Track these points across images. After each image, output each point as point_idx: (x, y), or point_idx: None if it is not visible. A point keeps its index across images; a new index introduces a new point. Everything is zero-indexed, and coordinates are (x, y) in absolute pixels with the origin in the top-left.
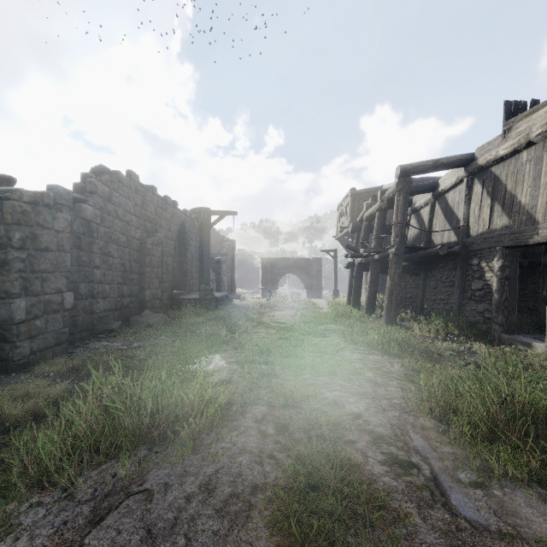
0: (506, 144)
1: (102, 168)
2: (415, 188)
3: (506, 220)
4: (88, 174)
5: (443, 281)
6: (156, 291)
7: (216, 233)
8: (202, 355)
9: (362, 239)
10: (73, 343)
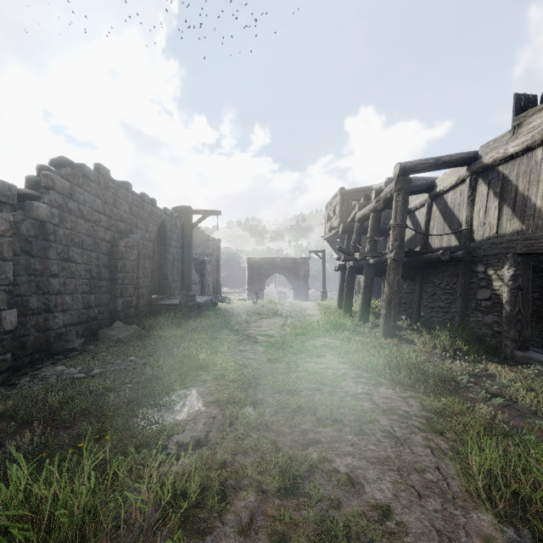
0: (516, 140)
1: (64, 160)
2: (412, 188)
3: (518, 225)
4: (45, 167)
5: (442, 288)
6: (131, 299)
7: (201, 232)
8: (173, 392)
9: (354, 241)
10: (21, 368)
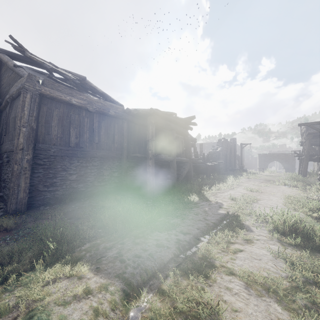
0: None
1: (220, 139)
2: None
3: None
4: (218, 141)
5: None
6: (228, 166)
7: None
8: None
9: (302, 150)
10: None
